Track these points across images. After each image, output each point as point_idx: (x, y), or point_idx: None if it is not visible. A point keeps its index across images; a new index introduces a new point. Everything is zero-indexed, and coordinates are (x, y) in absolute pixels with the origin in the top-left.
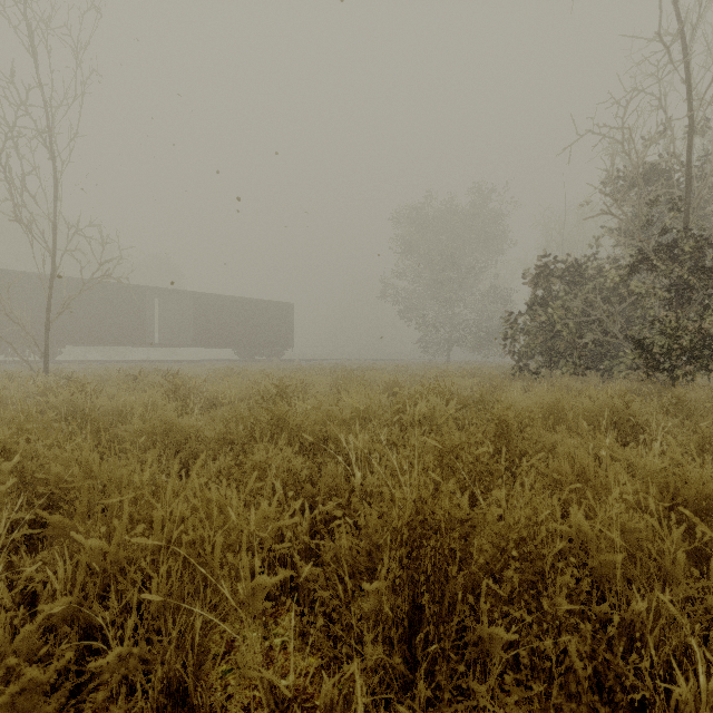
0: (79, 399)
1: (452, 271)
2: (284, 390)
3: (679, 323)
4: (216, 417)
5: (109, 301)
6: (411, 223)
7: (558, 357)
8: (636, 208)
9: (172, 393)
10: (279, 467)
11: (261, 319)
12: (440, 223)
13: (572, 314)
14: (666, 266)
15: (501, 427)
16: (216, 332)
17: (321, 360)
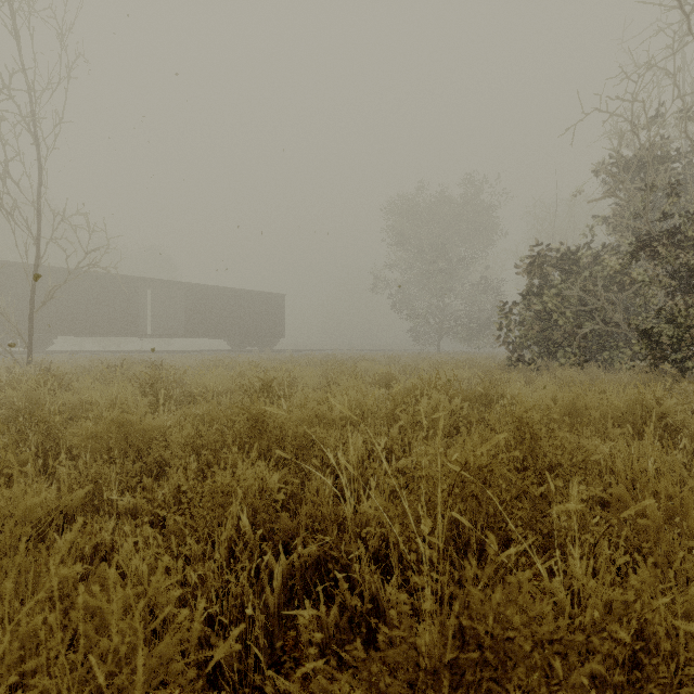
0: (40, 394)
1: (443, 262)
2: (269, 383)
3: (688, 312)
4: (190, 415)
5: (101, 291)
6: (402, 214)
7: (556, 347)
8: (636, 194)
9: (148, 387)
10: (247, 490)
11: (253, 309)
12: (431, 214)
13: (569, 303)
14: (677, 251)
15: (524, 432)
16: (208, 323)
17: (312, 350)
